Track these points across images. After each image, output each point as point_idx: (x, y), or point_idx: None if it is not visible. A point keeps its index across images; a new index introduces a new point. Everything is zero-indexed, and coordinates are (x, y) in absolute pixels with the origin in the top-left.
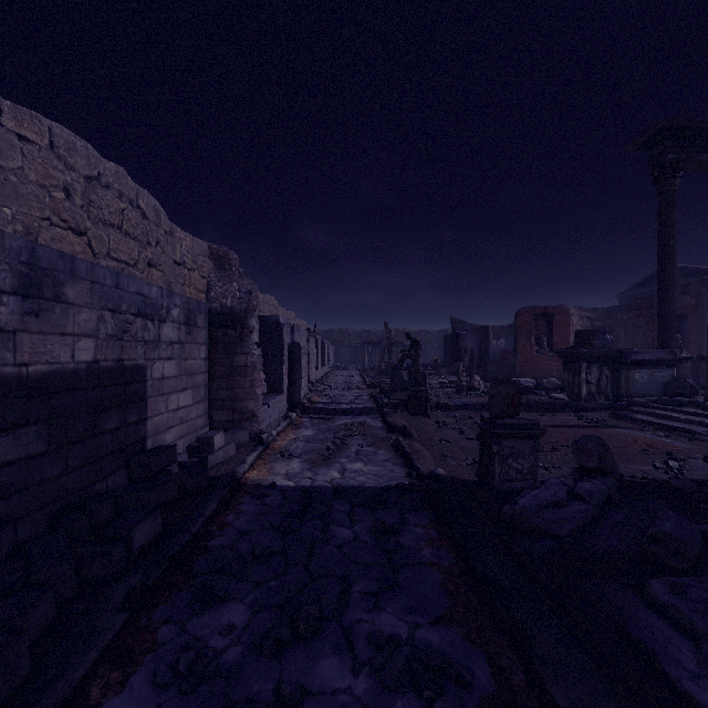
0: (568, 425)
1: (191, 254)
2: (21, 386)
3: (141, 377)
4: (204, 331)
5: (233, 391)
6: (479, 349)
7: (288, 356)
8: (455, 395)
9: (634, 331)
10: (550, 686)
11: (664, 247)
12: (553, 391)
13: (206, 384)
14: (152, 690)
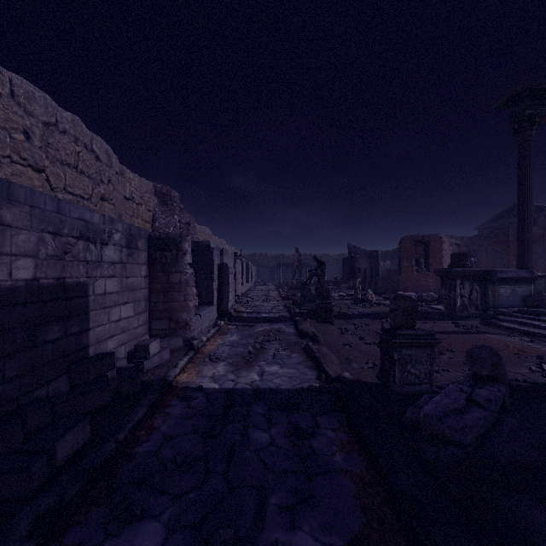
0: (448, 331)
1: (139, 192)
2: None
3: (83, 293)
4: (144, 253)
5: (170, 303)
6: (371, 268)
7: (217, 275)
8: (352, 306)
9: (493, 254)
10: None
11: (522, 186)
12: (431, 302)
13: (146, 298)
14: None
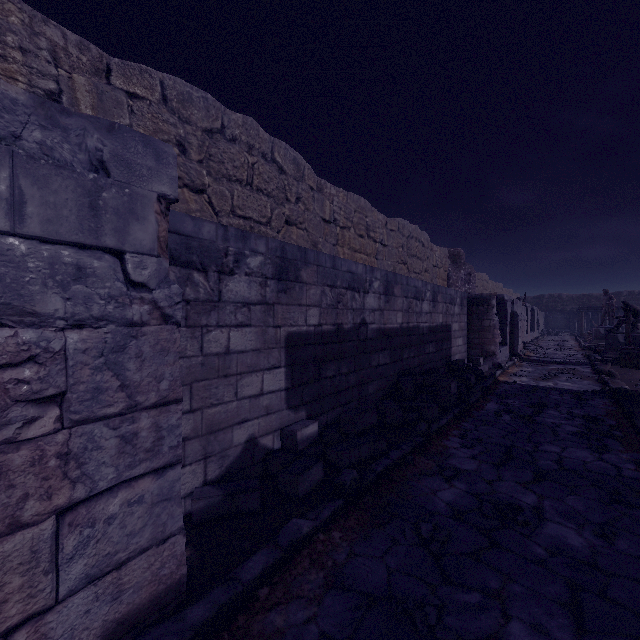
0: None
1: (440, 259)
2: (432, 330)
3: (450, 329)
4: (465, 308)
5: (482, 340)
6: None
7: (509, 321)
8: None
9: None
10: (635, 421)
11: None
12: None
13: (466, 335)
14: (496, 404)
